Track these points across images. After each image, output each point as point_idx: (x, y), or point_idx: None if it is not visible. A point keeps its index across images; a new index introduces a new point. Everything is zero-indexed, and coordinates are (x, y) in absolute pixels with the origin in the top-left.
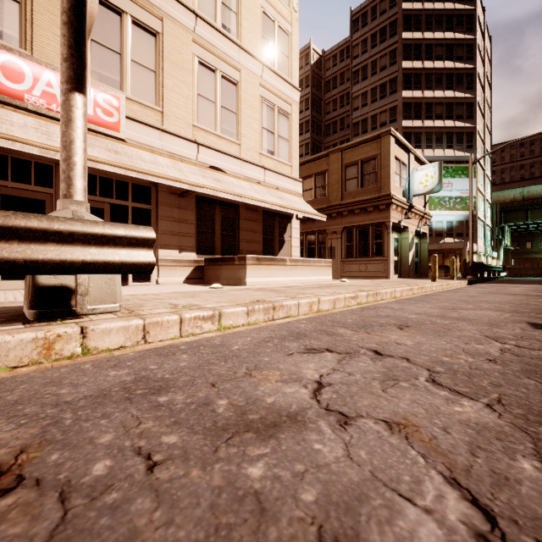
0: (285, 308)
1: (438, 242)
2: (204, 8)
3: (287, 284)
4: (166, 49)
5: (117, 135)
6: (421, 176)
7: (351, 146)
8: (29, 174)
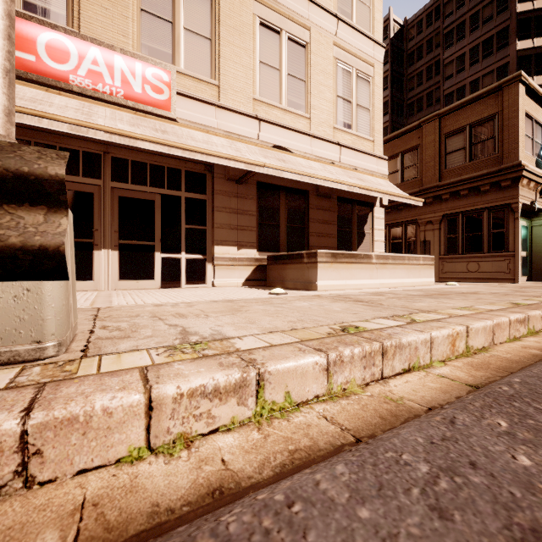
0: (406, 351)
1: None
2: None
3: (373, 288)
4: (223, 12)
5: (167, 114)
6: None
7: (455, 109)
8: (77, 165)
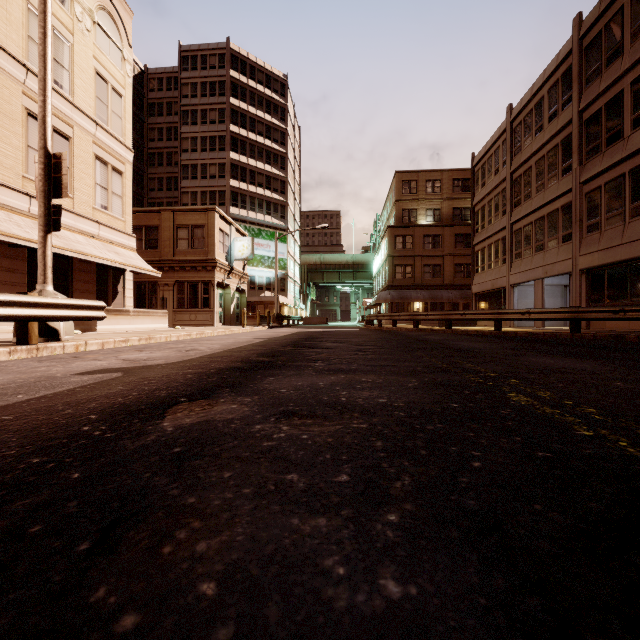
0: (155, 339)
1: (260, 295)
2: (35, 62)
3: (131, 330)
4: None
5: None
6: (240, 245)
7: (183, 211)
8: None
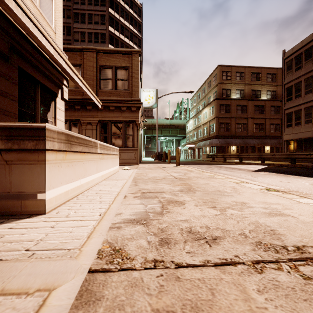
0: None
1: None
2: None
3: (98, 183)
4: None
5: None
6: (146, 95)
7: (107, 52)
8: None
